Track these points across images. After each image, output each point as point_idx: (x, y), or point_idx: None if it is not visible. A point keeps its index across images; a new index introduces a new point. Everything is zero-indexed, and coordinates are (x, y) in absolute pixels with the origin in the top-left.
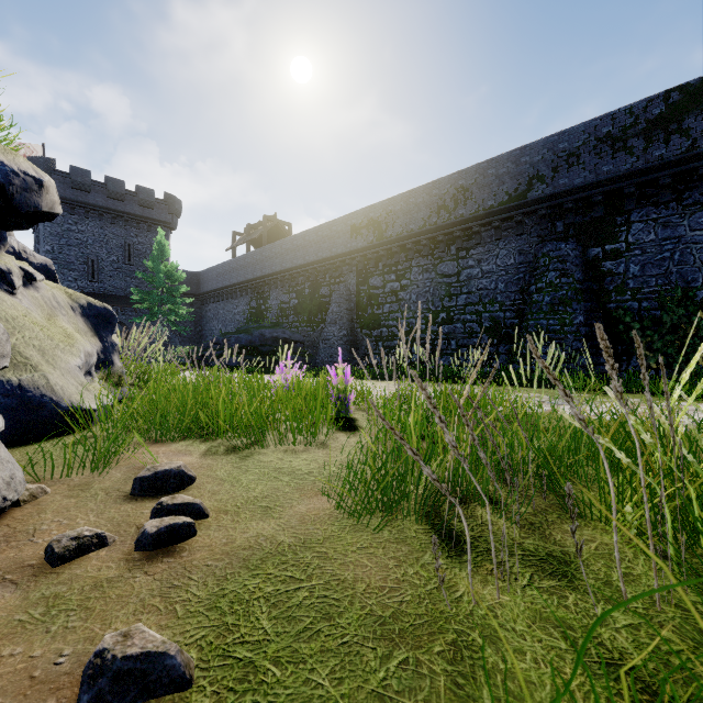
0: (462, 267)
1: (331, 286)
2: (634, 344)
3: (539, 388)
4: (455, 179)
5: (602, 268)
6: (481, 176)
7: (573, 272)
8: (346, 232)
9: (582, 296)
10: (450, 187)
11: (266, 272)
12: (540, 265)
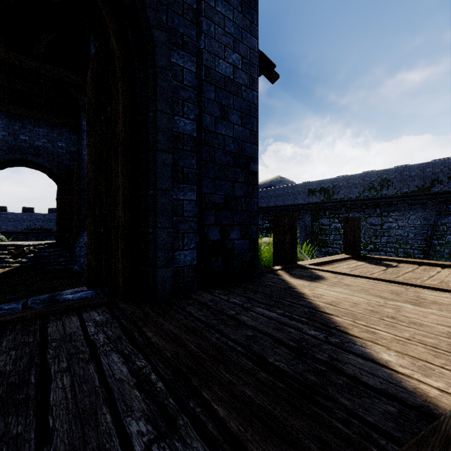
0: (385, 221)
1: None
2: None
3: None
4: (381, 174)
5: None
6: (399, 174)
7: None
8: (304, 192)
9: None
10: (378, 177)
11: None
12: (440, 230)
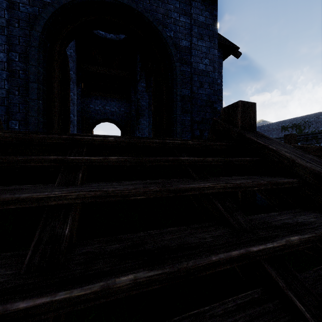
0: None
1: None
2: None
3: None
4: None
5: None
6: None
7: None
8: (278, 129)
9: None
10: None
11: None
12: None
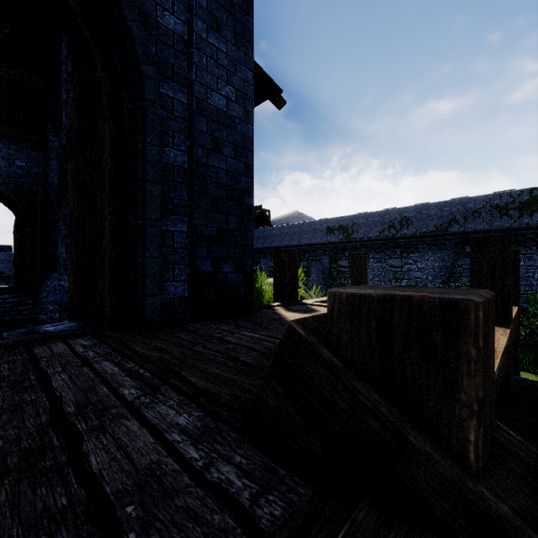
0: (404, 263)
1: (309, 261)
2: None
3: None
4: (400, 212)
5: None
6: (418, 213)
7: None
8: (322, 230)
9: None
10: (397, 216)
11: (259, 246)
12: (457, 272)
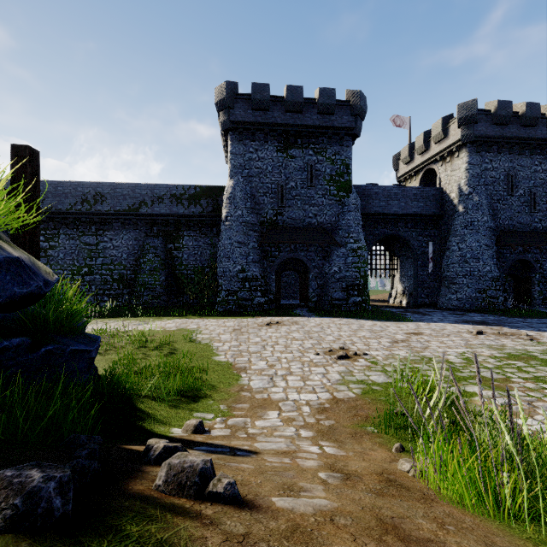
0: (100, 241)
1: None
2: (185, 289)
3: (138, 317)
4: (95, 186)
5: (173, 254)
6: (113, 190)
7: (161, 255)
8: None
9: (165, 266)
10: (92, 190)
11: None
12: (146, 249)
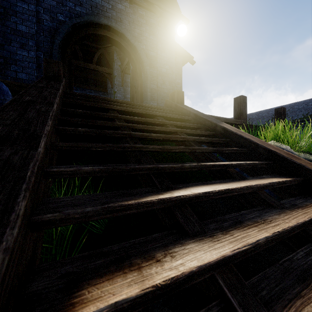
0: None
1: None
2: None
3: None
4: None
5: None
6: (291, 108)
7: None
8: None
9: None
10: None
11: None
12: None
